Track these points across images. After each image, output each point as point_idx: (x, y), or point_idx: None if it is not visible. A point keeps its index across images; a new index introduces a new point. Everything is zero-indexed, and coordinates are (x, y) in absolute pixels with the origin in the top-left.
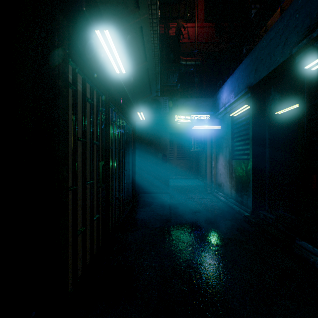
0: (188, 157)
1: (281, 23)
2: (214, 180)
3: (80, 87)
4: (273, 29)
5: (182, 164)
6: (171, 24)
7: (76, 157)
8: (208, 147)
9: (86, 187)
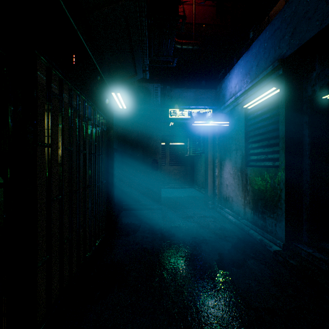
0: (182, 163)
1: None
2: (218, 192)
3: None
4: None
5: (176, 171)
6: None
7: None
8: (209, 150)
9: None
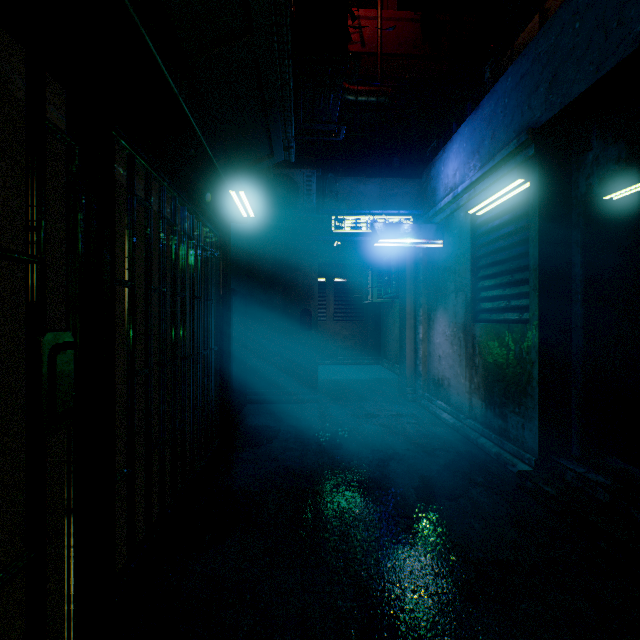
0: (359, 317)
1: None
2: (424, 371)
3: None
4: None
5: (346, 331)
6: None
7: None
8: (408, 293)
9: None
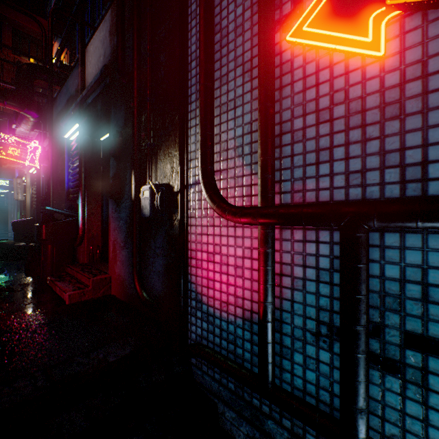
0: (4, 212)
1: None
2: None
3: None
4: None
5: None
6: None
7: None
8: (10, 204)
9: None
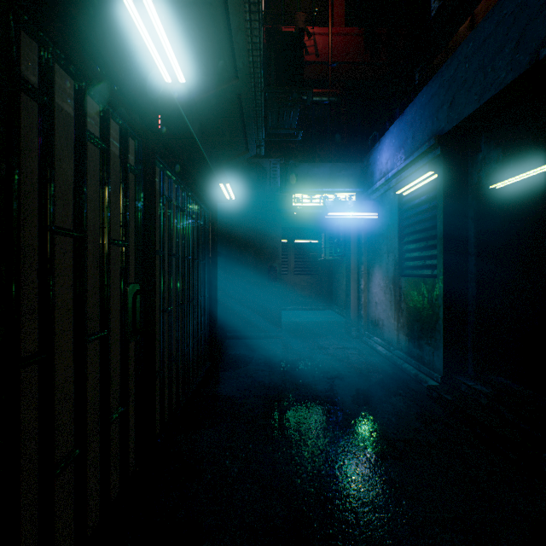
0: (314, 271)
1: (510, 2)
2: (365, 314)
3: (70, 105)
4: (491, 17)
5: (304, 283)
6: (284, 27)
7: (49, 278)
8: (353, 253)
9: (86, 348)
